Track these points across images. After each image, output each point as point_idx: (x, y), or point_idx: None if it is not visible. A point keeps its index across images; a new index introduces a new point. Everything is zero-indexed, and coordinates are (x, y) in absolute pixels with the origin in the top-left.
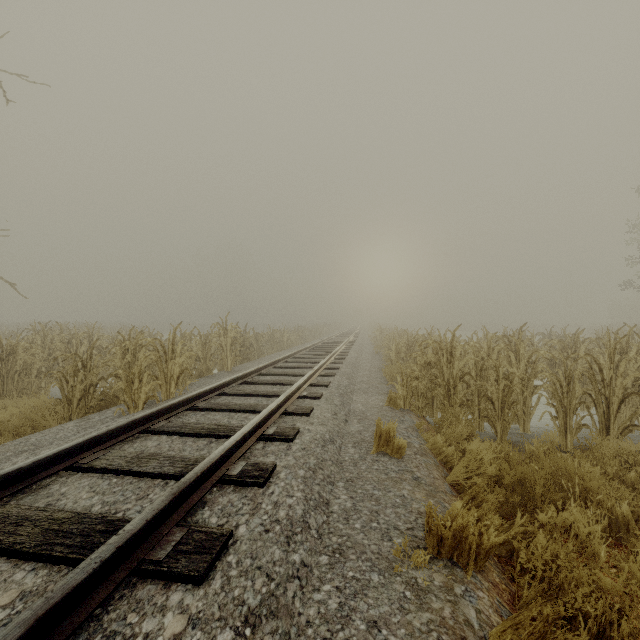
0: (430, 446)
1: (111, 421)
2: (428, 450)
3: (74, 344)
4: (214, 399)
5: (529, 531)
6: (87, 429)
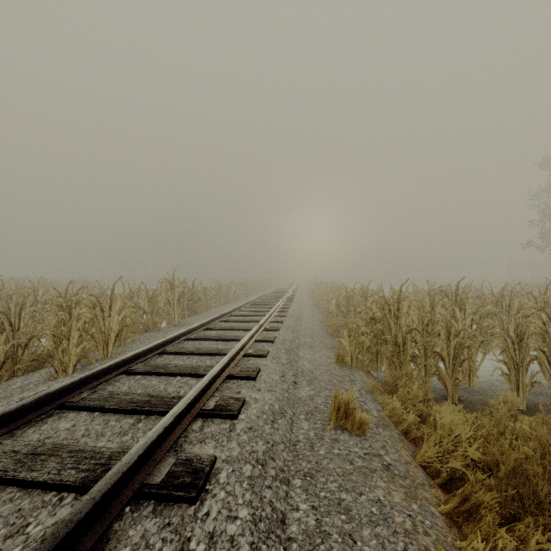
0: (388, 413)
1: (33, 388)
2: (387, 418)
3: (14, 300)
4: (154, 359)
5: (540, 544)
6: (0, 400)
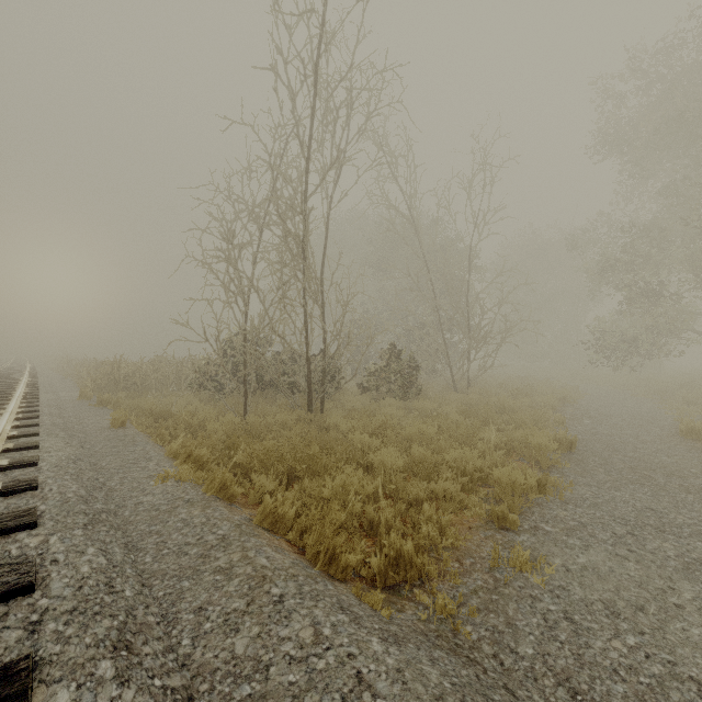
0: None
1: None
2: None
3: None
4: None
5: None
6: None
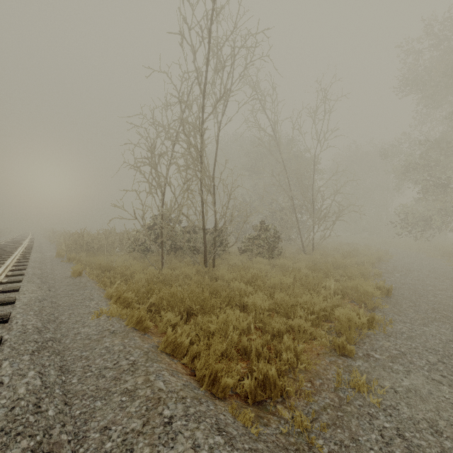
0: None
1: None
2: None
3: None
4: None
5: None
6: None
